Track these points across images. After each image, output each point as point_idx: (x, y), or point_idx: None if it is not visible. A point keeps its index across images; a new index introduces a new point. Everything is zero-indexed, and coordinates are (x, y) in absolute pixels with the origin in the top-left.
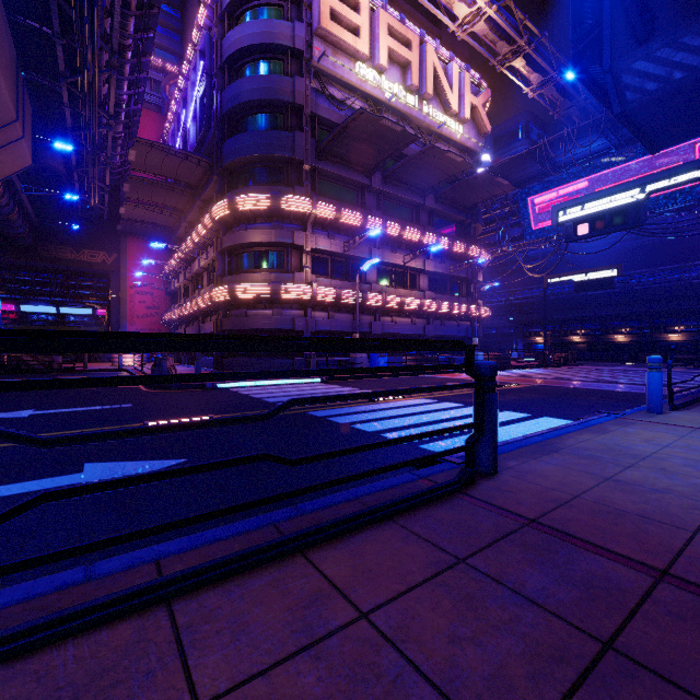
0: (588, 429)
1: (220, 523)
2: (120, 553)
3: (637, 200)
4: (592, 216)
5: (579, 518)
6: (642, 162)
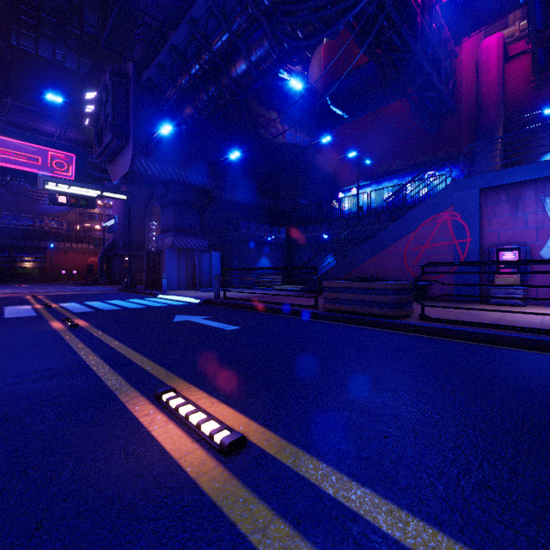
0: (182, 295)
1: (232, 310)
2: (245, 311)
3: (93, 196)
4: (69, 194)
5: (240, 298)
6: (18, 144)
